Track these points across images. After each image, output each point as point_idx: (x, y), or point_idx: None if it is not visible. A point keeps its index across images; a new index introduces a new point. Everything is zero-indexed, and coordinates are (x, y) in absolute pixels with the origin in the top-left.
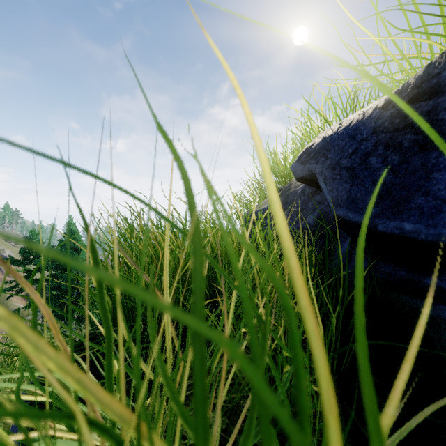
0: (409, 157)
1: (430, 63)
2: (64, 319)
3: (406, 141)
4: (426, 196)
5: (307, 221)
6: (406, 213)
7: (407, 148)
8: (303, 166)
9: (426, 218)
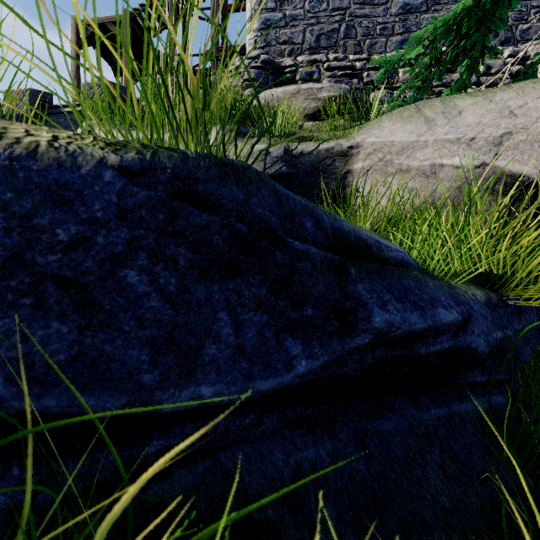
0: (190, 284)
1: (186, 155)
2: None
3: (182, 258)
4: (219, 343)
5: None
6: (201, 371)
7: (185, 268)
8: None
9: (225, 373)
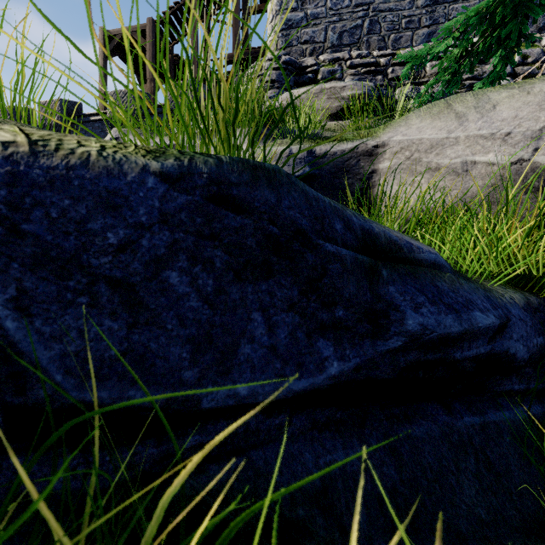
0: (226, 285)
1: (221, 160)
2: None
3: (218, 260)
4: (253, 342)
5: None
6: (237, 370)
7: (221, 270)
8: None
9: (259, 372)
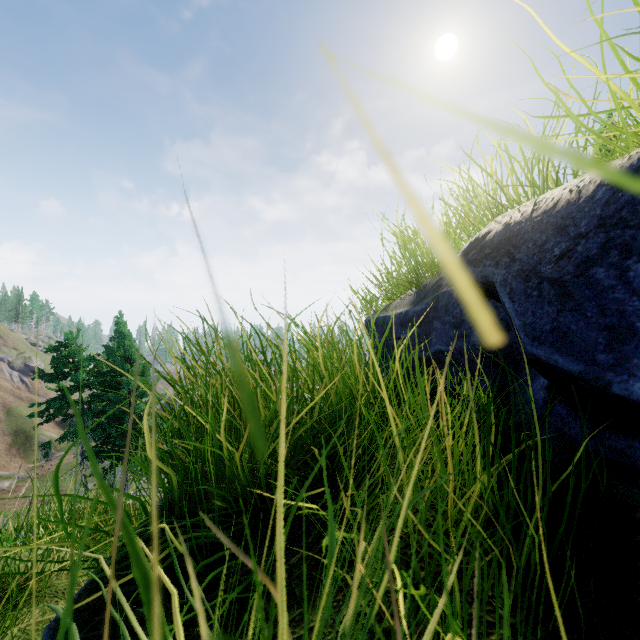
0: None
1: None
2: (111, 457)
3: None
4: None
5: (470, 340)
6: None
7: None
8: (472, 268)
9: None
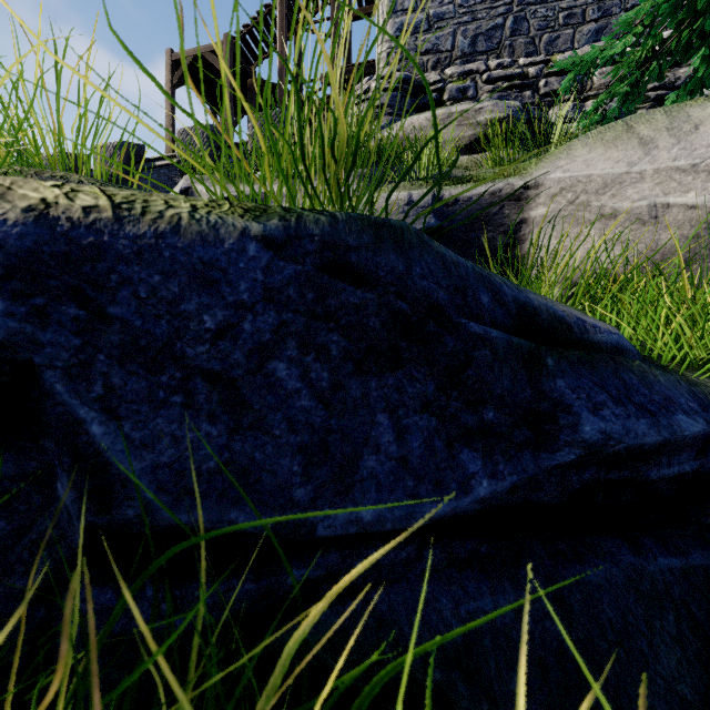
0: (344, 378)
1: (335, 217)
2: None
3: (335, 346)
4: (378, 453)
5: None
6: (359, 488)
7: (338, 359)
8: None
9: (387, 492)
